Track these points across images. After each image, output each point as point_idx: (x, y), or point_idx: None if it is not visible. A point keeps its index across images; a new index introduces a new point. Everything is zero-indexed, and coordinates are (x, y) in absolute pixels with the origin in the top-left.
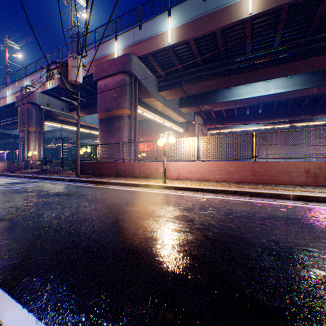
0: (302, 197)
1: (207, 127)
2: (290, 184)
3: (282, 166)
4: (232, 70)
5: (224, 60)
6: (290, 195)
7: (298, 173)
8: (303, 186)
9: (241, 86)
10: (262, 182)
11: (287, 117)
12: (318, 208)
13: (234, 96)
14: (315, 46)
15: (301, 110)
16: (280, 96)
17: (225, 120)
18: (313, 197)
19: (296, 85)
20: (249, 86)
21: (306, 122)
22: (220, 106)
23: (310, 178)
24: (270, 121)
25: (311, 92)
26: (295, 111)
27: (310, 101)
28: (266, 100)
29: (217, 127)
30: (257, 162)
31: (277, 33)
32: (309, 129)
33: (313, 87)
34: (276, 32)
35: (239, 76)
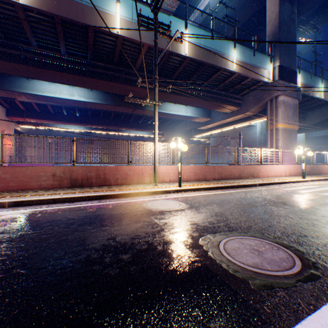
0: (20, 203)
1: (14, 119)
2: (40, 188)
3: (33, 171)
4: (15, 56)
5: (3, 40)
6: (6, 202)
7: (48, 177)
8: (51, 189)
9: (44, 82)
10: (10, 189)
11: (102, 125)
12: (15, 213)
13: (36, 89)
14: (95, 70)
15: (111, 122)
16: (85, 104)
17: (40, 116)
18: (29, 201)
19: (96, 98)
20: (54, 85)
21: (118, 132)
22: (20, 97)
23: (58, 181)
24: (89, 126)
25: (108, 108)
26: (107, 122)
27: (117, 116)
28: (74, 104)
29: (33, 122)
30: (3, 167)
31: (61, 42)
32: (57, 137)
33: (108, 104)
34: (60, 39)
35: (27, 68)
